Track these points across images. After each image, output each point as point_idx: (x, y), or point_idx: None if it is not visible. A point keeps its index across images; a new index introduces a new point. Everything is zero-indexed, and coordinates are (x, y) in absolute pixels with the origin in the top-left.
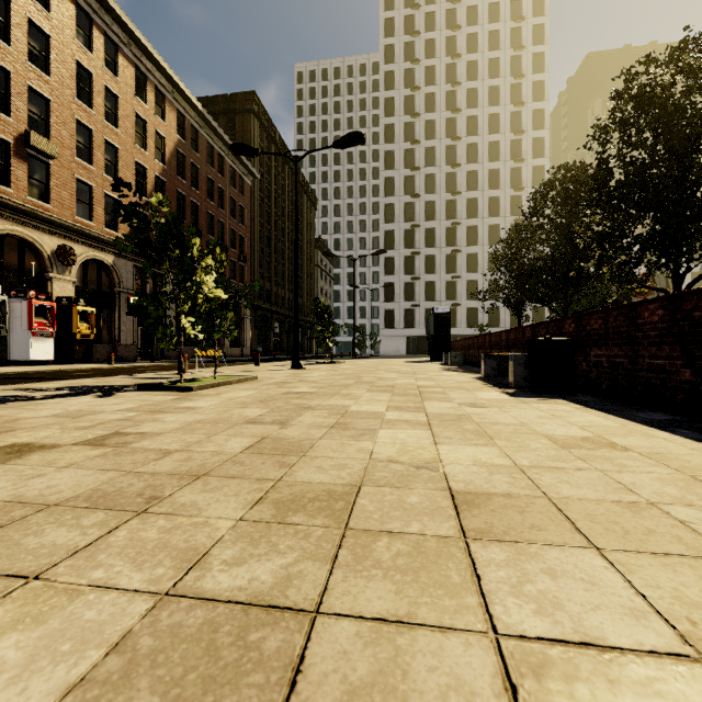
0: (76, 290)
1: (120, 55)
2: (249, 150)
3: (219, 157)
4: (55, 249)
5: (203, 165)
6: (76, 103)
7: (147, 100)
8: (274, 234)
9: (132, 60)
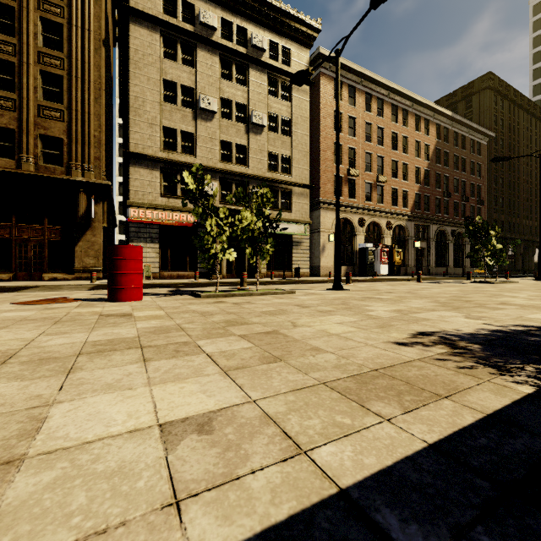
0: (391, 241)
1: (408, 115)
2: (503, 159)
3: (461, 137)
4: (384, 224)
5: (451, 149)
6: (391, 152)
7: (420, 129)
8: (508, 173)
9: (413, 113)
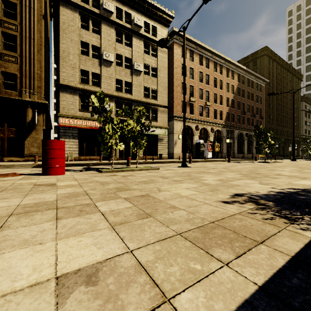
0: (213, 139)
1: (222, 68)
2: (274, 94)
3: (251, 81)
4: (210, 129)
5: (245, 88)
6: (213, 89)
7: (229, 76)
8: (276, 102)
9: (225, 67)
